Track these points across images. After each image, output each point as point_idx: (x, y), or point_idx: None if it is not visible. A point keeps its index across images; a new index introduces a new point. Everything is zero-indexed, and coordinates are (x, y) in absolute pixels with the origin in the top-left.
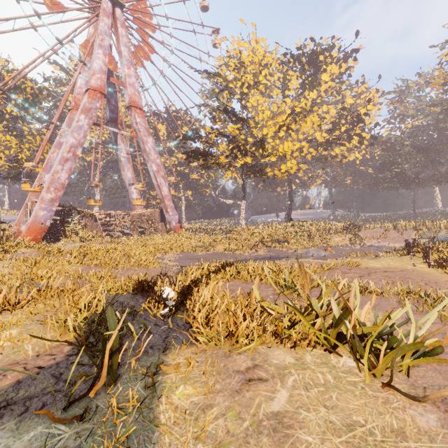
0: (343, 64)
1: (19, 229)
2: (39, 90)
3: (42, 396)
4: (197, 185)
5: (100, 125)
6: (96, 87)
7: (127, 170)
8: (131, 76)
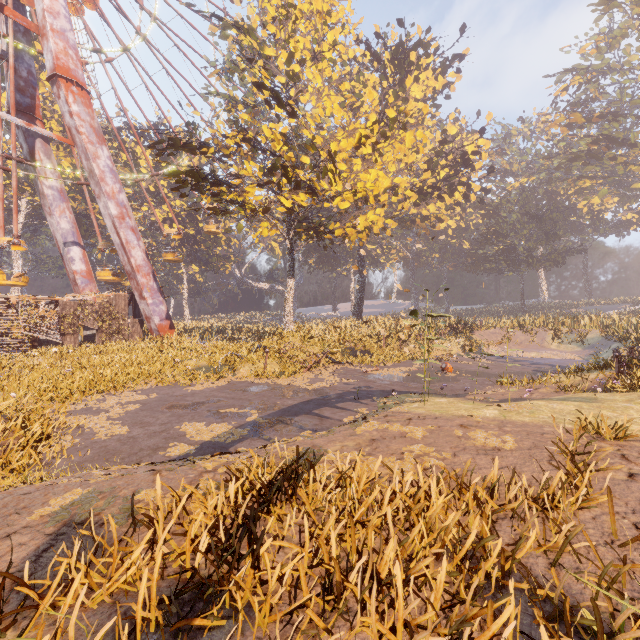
0: (440, 77)
1: None
2: None
3: None
4: (210, 257)
5: None
6: None
7: (60, 215)
8: (59, 15)
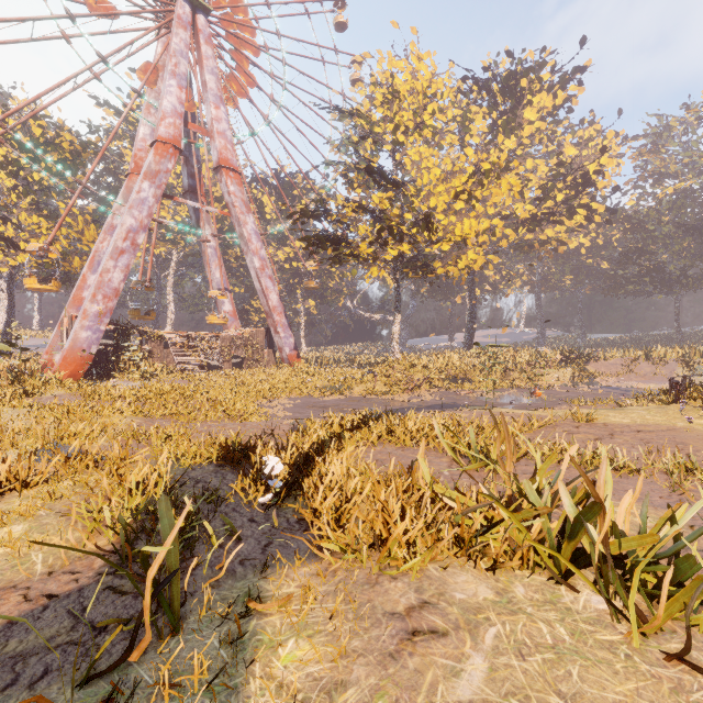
0: (559, 93)
1: (51, 359)
2: (82, 146)
3: (46, 653)
4: (324, 291)
5: (173, 198)
6: (167, 139)
7: (215, 267)
8: (221, 120)
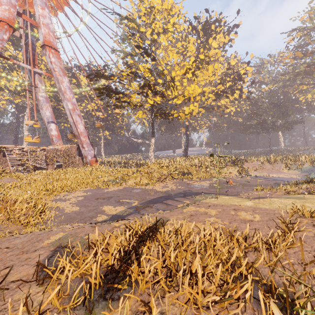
0: (226, 36)
1: None
2: None
3: None
4: (113, 127)
5: (9, 59)
6: (2, 18)
7: (46, 109)
8: (46, 17)
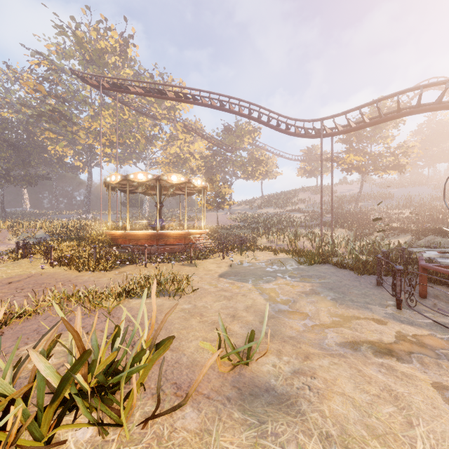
0: None
1: None
2: None
3: None
4: None
5: None
6: None
7: None
8: None
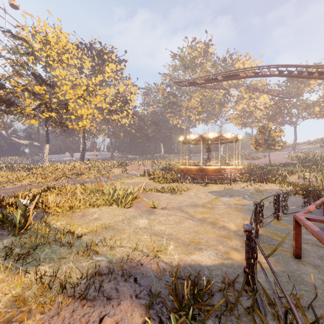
0: (118, 65)
1: None
2: None
3: None
4: None
5: None
6: None
7: None
8: None
